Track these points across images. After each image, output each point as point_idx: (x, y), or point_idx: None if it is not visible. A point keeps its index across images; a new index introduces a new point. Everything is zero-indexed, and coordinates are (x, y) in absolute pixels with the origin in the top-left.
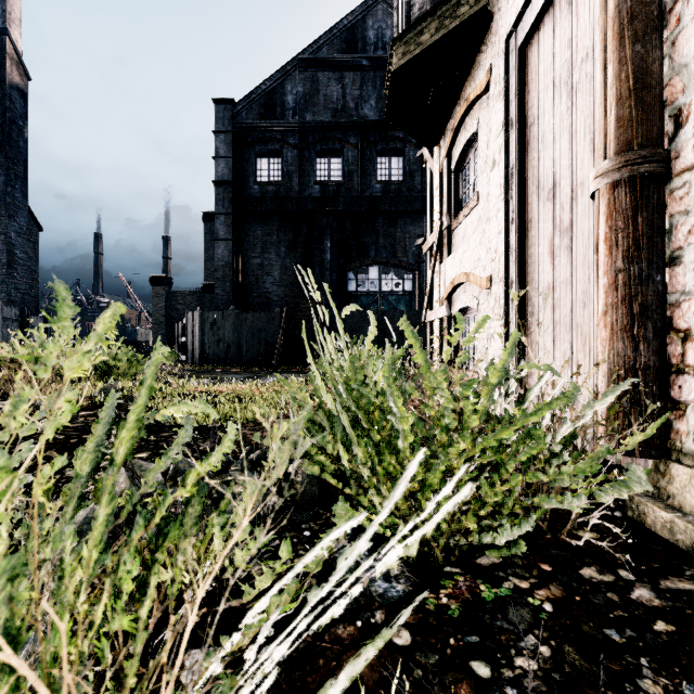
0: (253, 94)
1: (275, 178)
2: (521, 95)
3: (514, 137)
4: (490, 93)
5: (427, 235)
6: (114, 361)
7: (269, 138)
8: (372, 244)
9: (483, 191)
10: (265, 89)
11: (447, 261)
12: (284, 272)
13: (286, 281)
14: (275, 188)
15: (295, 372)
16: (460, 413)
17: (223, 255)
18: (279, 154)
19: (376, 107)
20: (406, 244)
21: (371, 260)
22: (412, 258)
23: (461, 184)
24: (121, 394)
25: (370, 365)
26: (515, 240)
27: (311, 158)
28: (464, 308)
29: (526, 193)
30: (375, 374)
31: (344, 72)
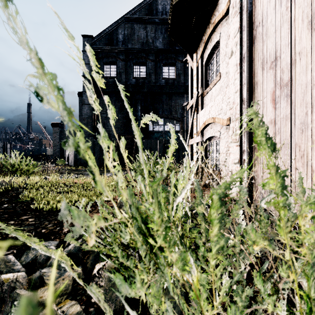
0: (102, 33)
1: (113, 75)
2: (250, 10)
3: (246, 35)
4: (229, 14)
5: (189, 101)
6: (18, 165)
7: (110, 55)
8: (160, 108)
9: (223, 72)
10: (108, 31)
11: (201, 113)
12: (117, 121)
13: (119, 125)
14: (113, 80)
15: (122, 170)
16: (272, 234)
17: (87, 112)
18: (115, 63)
19: (162, 42)
20: (176, 108)
21: (160, 116)
22: (179, 115)
23: (208, 72)
24: (13, 186)
25: (171, 180)
26: (246, 95)
27: (131, 66)
28: (210, 137)
29: (253, 68)
30: (181, 194)
31: (147, 24)
